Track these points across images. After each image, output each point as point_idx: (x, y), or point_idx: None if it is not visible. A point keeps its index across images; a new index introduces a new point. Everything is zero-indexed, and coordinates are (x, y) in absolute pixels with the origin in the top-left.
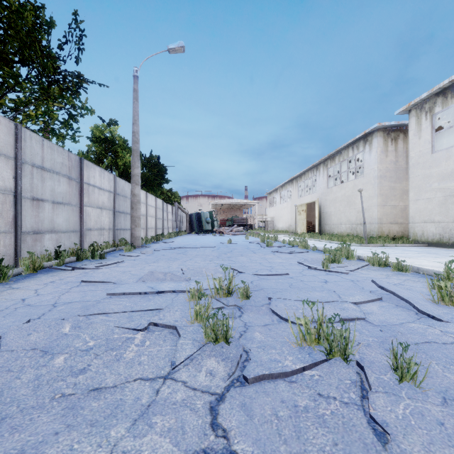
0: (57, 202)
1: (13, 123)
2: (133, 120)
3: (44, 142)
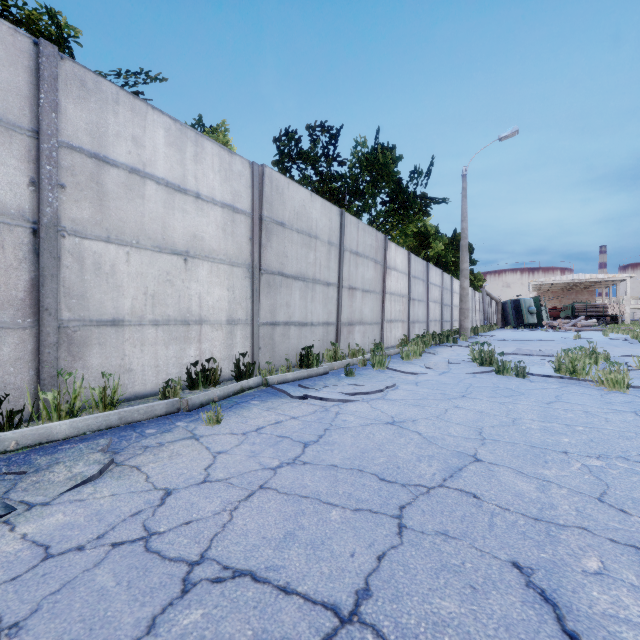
0: (419, 300)
1: (407, 252)
2: (462, 217)
3: (415, 259)
